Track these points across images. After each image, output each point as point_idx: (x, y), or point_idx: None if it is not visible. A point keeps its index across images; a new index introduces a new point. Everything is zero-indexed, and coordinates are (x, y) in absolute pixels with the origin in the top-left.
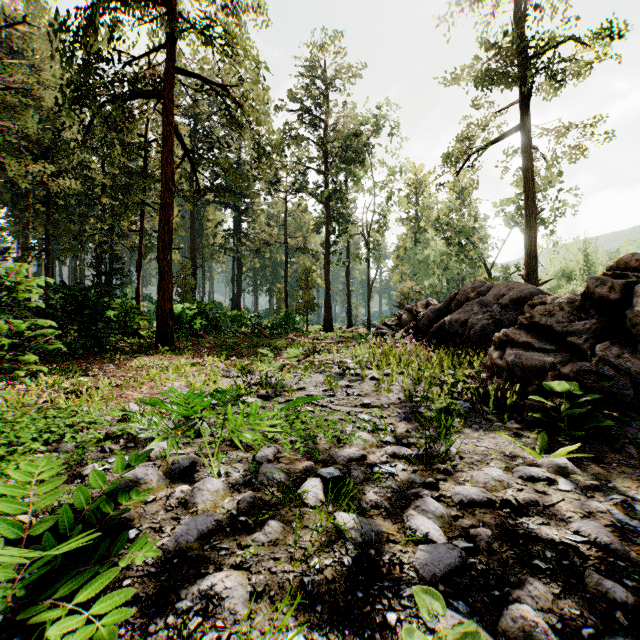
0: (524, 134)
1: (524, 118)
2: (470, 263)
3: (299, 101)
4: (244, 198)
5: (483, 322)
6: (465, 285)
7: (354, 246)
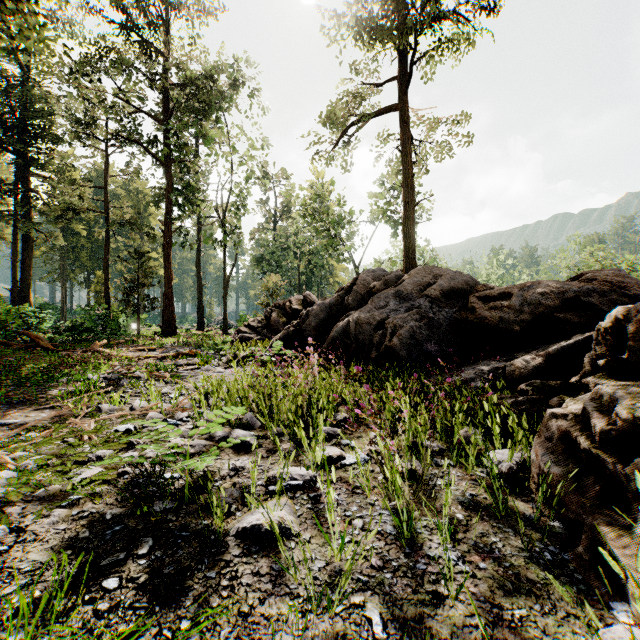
0: (402, 115)
1: (402, 97)
2: (338, 259)
3: (124, 11)
4: (35, 140)
5: (411, 323)
6: (363, 272)
7: (206, 225)
